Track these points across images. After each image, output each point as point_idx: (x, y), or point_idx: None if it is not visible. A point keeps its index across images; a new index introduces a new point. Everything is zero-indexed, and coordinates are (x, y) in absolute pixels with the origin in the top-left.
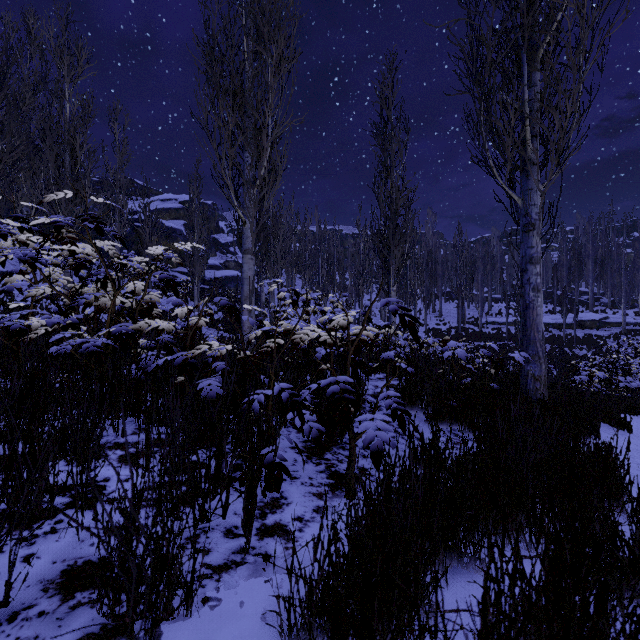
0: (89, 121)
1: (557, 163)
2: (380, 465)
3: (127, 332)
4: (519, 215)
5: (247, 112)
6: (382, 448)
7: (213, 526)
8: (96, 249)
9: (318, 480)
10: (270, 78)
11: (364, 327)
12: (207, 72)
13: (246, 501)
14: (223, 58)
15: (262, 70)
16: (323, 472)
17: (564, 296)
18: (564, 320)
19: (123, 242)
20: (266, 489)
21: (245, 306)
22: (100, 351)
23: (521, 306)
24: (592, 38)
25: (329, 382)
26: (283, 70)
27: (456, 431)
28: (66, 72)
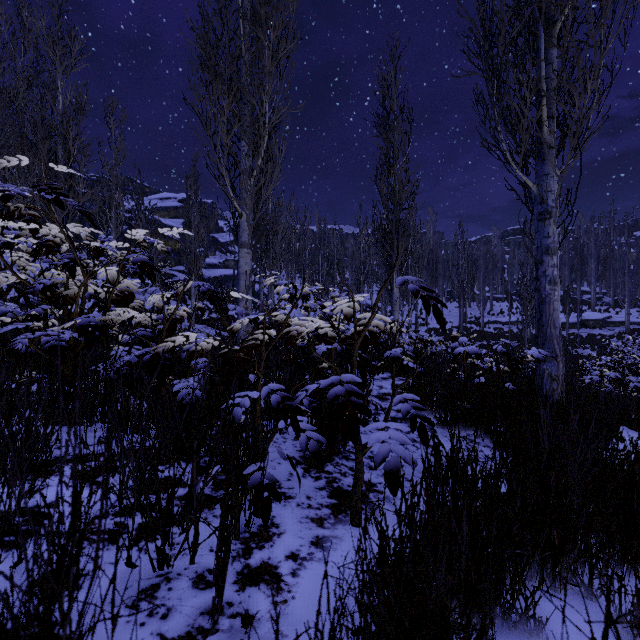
0: (82, 114)
1: (575, 146)
2: (397, 489)
3: (95, 324)
4: (533, 203)
5: (243, 99)
6: (399, 467)
7: (180, 570)
8: (61, 228)
9: (317, 500)
10: (267, 62)
11: (374, 314)
12: (201, 56)
13: (219, 543)
14: (218, 42)
15: (259, 54)
16: (323, 489)
17: (567, 295)
18: (567, 319)
19: (90, 219)
20: (253, 514)
21: (233, 294)
22: (63, 346)
23: (536, 300)
24: (613, 11)
25: (331, 382)
26: (281, 53)
27: (471, 436)
28: (58, 63)
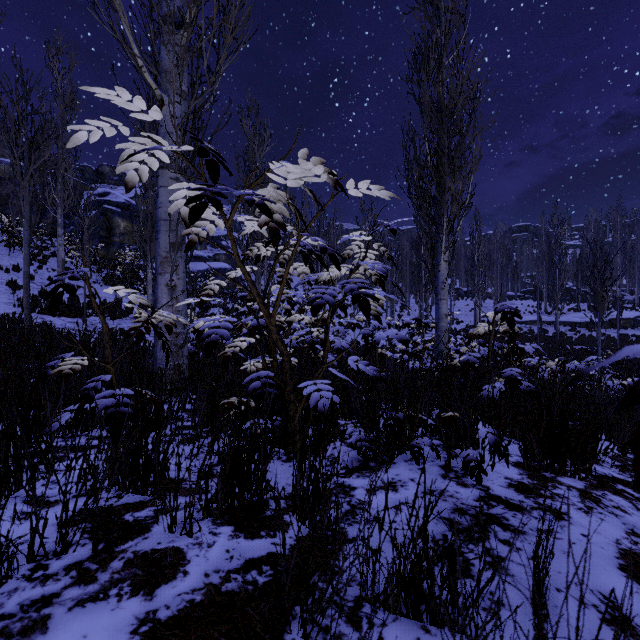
0: None
1: None
2: None
3: None
4: None
5: None
6: None
7: None
8: None
9: None
10: None
11: None
12: None
13: None
14: None
15: None
16: None
17: None
18: None
19: None
20: None
21: None
22: None
23: None
24: None
25: None
26: None
27: None
28: None
